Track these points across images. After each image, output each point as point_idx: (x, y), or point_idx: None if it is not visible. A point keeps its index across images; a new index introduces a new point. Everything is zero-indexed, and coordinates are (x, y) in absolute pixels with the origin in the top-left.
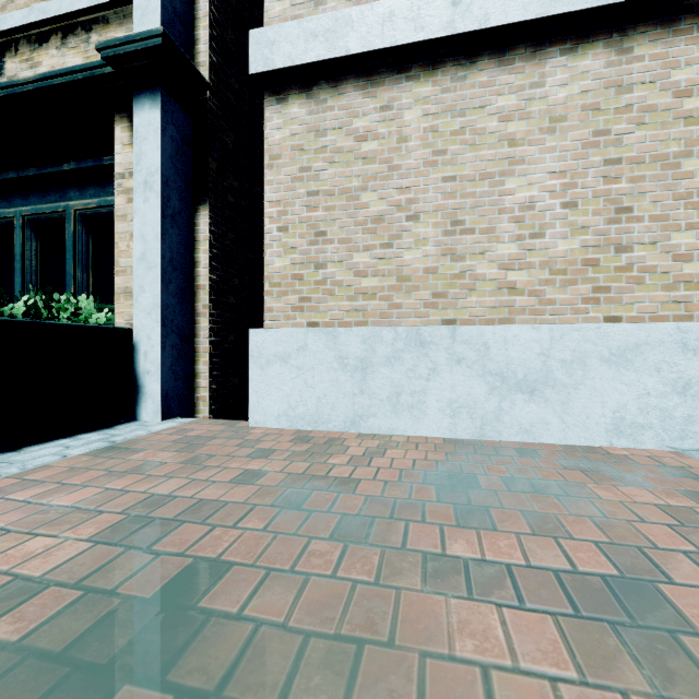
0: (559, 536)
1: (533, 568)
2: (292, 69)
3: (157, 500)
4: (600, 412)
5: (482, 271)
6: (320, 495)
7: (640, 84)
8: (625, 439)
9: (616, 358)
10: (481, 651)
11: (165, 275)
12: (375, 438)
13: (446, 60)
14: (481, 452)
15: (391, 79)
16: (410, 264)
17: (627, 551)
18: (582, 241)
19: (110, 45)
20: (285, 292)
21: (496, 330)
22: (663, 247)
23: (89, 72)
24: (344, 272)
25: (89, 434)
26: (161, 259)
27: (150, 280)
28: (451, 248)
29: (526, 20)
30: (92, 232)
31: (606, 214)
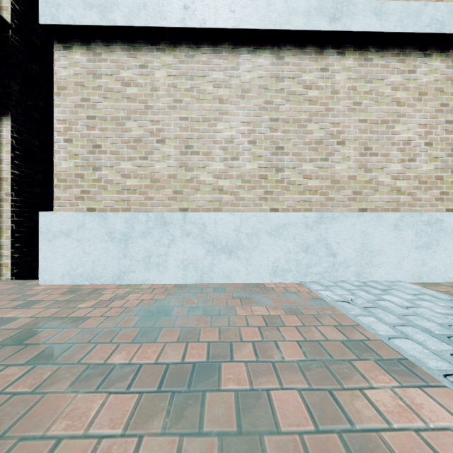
0: (197, 341)
1: (163, 364)
2: (74, 27)
3: None
4: (266, 263)
5: (203, 178)
6: (51, 331)
7: (288, 78)
8: (278, 278)
9: (274, 232)
10: (76, 427)
11: None
12: (131, 287)
13: (182, 43)
14: (193, 291)
15: (147, 48)
16: (159, 171)
17: (229, 345)
18: (259, 164)
19: None
20: (70, 186)
21: (210, 215)
22: (298, 170)
23: None
24: (114, 174)
25: None
26: None
27: None
28: (185, 163)
29: (227, 28)
30: None
31: (271, 149)
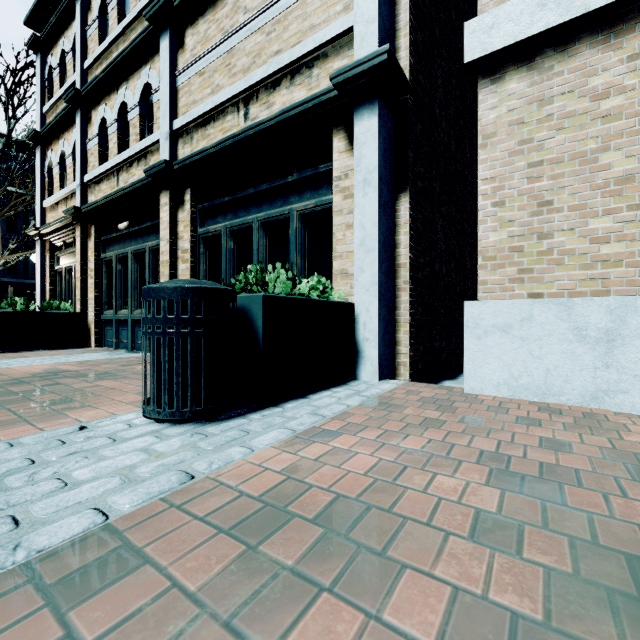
0: None
1: None
2: (512, 46)
3: (484, 456)
4: None
5: None
6: None
7: None
8: None
9: None
10: None
11: (380, 257)
12: (635, 417)
13: None
14: None
15: None
16: None
17: None
18: None
19: (341, 72)
20: (501, 264)
21: None
22: None
23: (316, 100)
24: (576, 240)
25: (337, 388)
26: (378, 243)
27: (368, 261)
28: None
29: None
30: (307, 227)
31: None
